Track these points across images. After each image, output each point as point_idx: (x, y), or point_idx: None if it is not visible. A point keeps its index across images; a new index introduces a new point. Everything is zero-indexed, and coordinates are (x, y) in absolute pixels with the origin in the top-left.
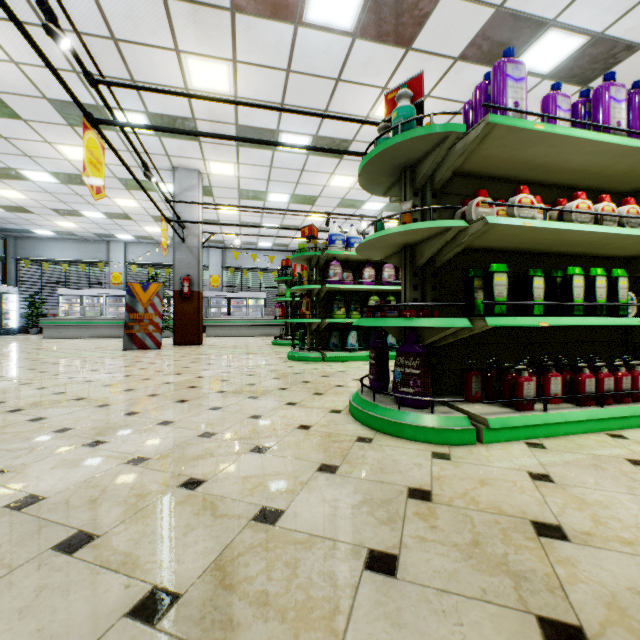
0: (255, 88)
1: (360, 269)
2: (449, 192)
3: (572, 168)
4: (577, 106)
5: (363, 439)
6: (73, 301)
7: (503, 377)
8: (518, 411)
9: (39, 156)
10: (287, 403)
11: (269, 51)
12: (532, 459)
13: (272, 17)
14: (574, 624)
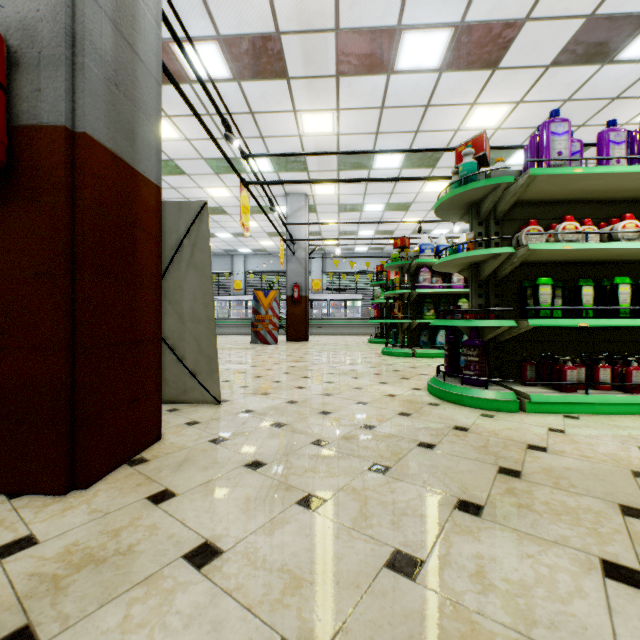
0: (354, 125)
1: (449, 274)
2: (511, 218)
3: (631, 189)
4: (634, 135)
5: (432, 404)
6: None
7: (552, 366)
8: (562, 392)
9: (193, 197)
10: (380, 382)
11: (366, 97)
12: (559, 423)
13: (368, 73)
14: (518, 470)
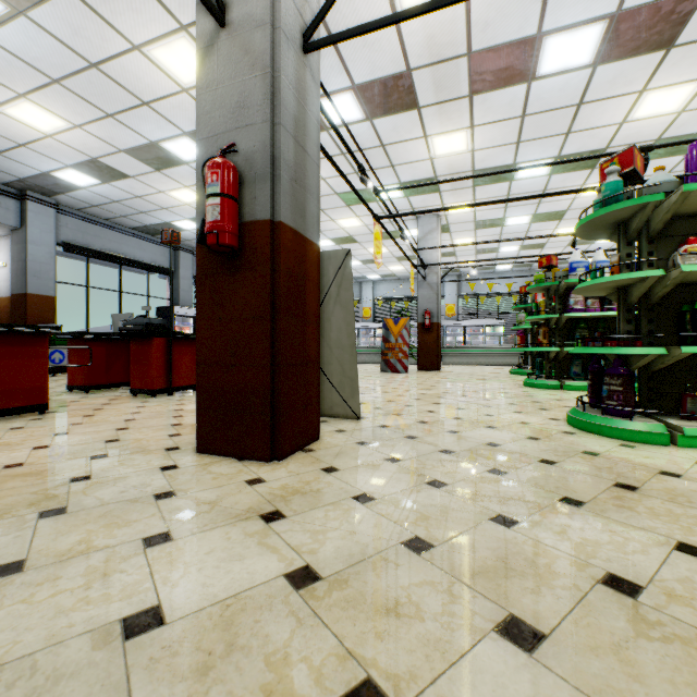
0: (490, 139)
1: None
2: (670, 235)
3: None
4: None
5: (567, 432)
6: None
7: None
8: None
9: (326, 230)
10: (514, 411)
11: (503, 109)
12: None
13: (505, 86)
14: (636, 486)
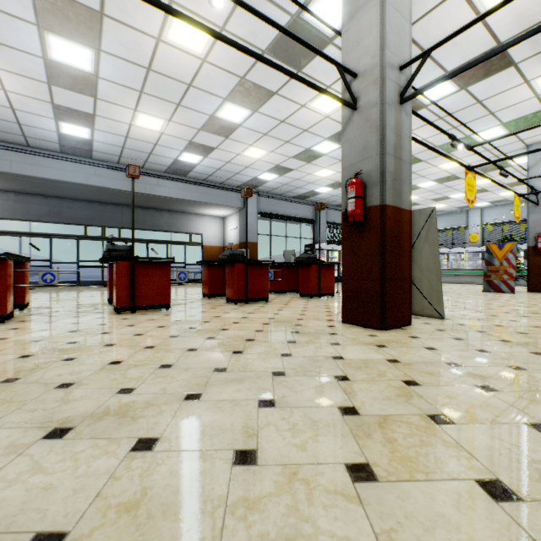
0: None
1: None
2: None
3: None
4: None
5: None
6: (441, 257)
7: None
8: None
9: (428, 174)
10: None
11: None
12: None
13: None
14: None
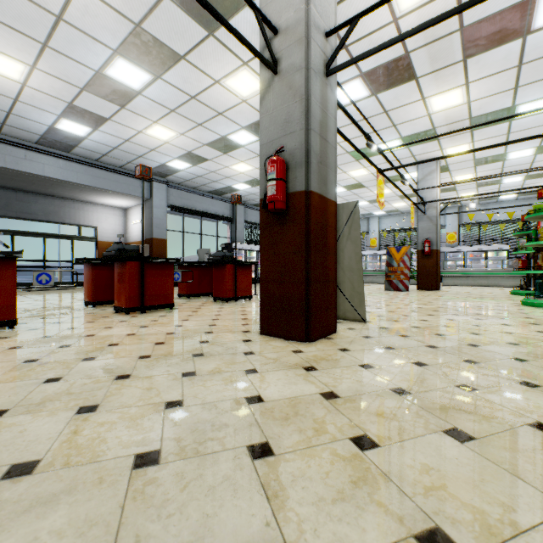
0: (486, 90)
1: None
2: None
3: None
4: None
5: None
6: None
7: None
8: None
9: (339, 180)
10: (502, 324)
11: (498, 63)
12: None
13: (499, 45)
14: None
